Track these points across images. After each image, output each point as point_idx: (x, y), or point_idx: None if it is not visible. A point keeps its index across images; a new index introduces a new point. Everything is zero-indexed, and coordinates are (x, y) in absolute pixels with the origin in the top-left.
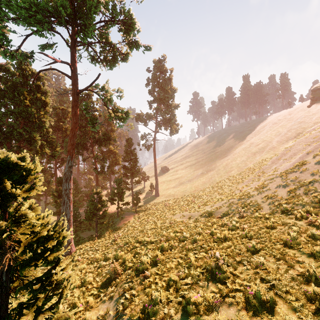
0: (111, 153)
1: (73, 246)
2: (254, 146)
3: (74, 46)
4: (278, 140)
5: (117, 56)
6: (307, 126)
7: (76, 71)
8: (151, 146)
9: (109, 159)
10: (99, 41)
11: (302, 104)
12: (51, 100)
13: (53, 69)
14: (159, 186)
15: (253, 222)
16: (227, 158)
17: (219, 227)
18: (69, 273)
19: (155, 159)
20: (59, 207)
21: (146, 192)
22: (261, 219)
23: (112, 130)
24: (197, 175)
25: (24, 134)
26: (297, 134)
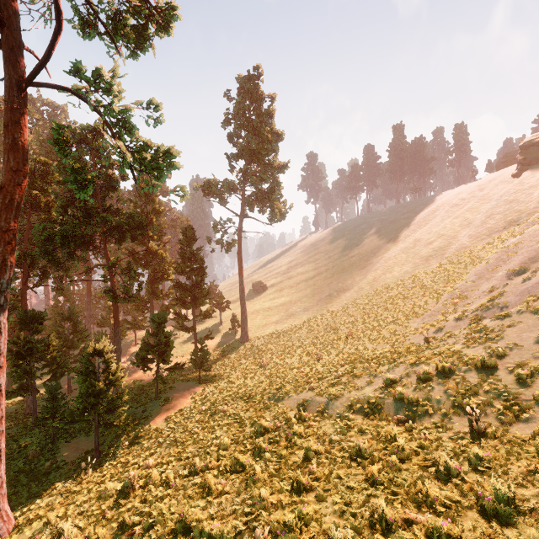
0: (152, 257)
1: (5, 517)
2: (424, 245)
3: None
4: (471, 234)
5: (147, 22)
6: (525, 208)
7: (17, 25)
8: (233, 244)
9: (148, 269)
10: None
11: (500, 172)
12: None
13: None
14: (249, 319)
15: None
16: (374, 268)
17: (430, 478)
18: None
19: (241, 269)
20: (19, 379)
21: (224, 332)
22: None
23: (155, 211)
24: (320, 299)
25: None
26: (508, 223)
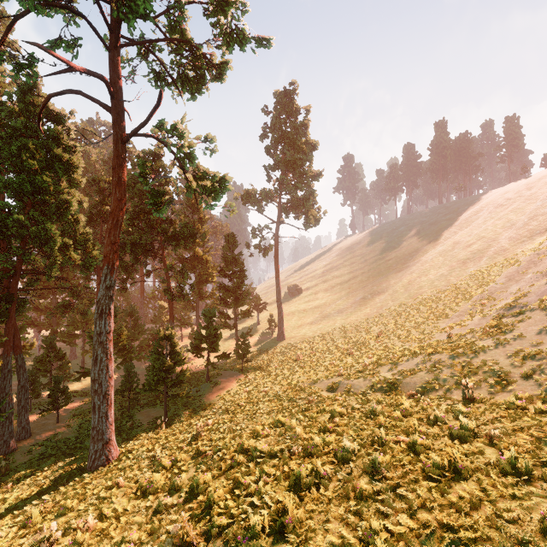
0: (198, 261)
1: (115, 447)
2: (462, 247)
3: (115, 44)
4: (511, 237)
5: (204, 72)
6: None
7: (121, 96)
8: (270, 249)
9: (194, 272)
10: (167, 38)
11: None
12: (82, 162)
13: (74, 92)
14: (285, 320)
15: (510, 420)
16: (409, 271)
17: (422, 424)
18: (91, 523)
19: (277, 272)
20: None
21: (262, 331)
22: (526, 412)
23: (200, 220)
24: (354, 302)
25: (28, 224)
26: None
